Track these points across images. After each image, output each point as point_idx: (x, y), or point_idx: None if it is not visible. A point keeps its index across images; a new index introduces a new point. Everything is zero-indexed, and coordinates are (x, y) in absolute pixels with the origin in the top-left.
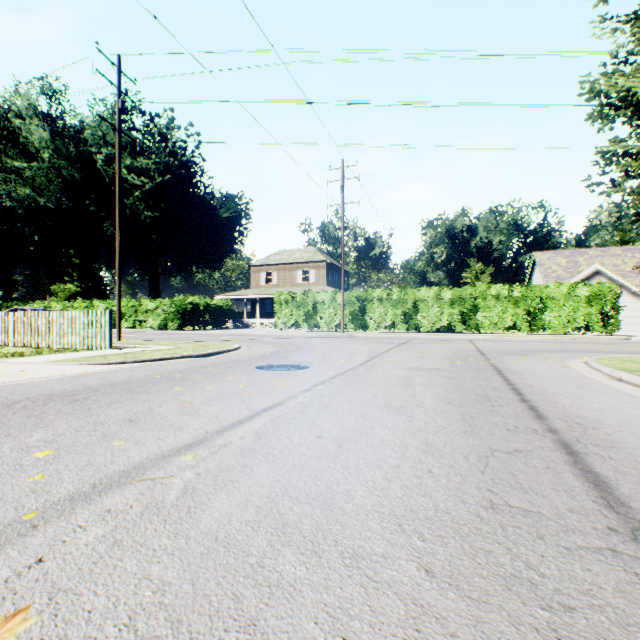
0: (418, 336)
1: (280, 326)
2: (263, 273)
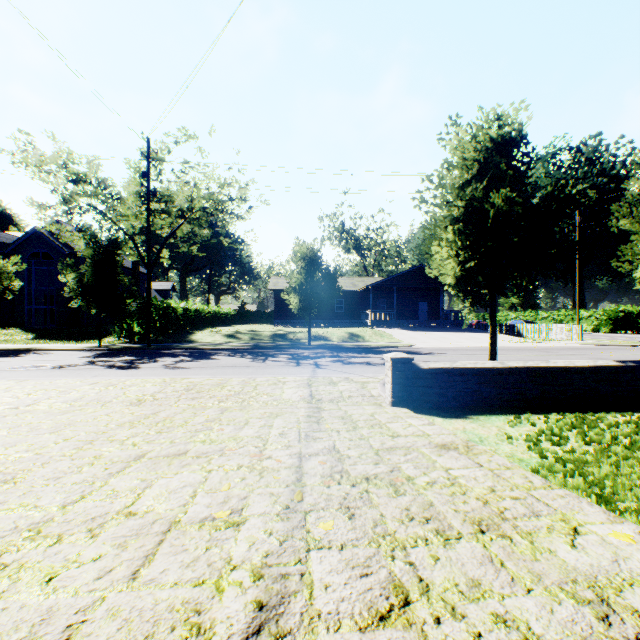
0: None
1: None
2: None
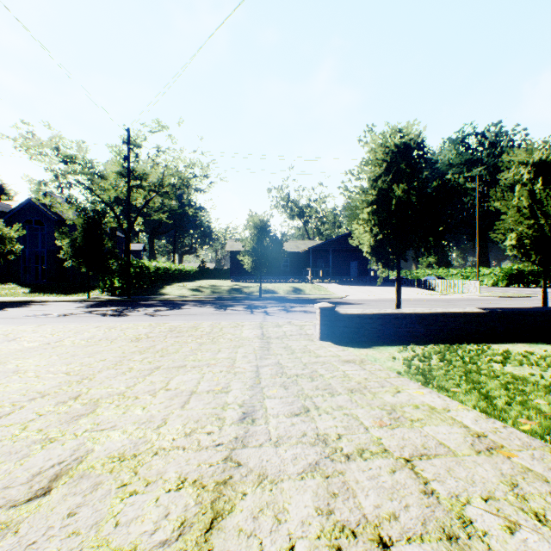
0: None
1: None
2: None
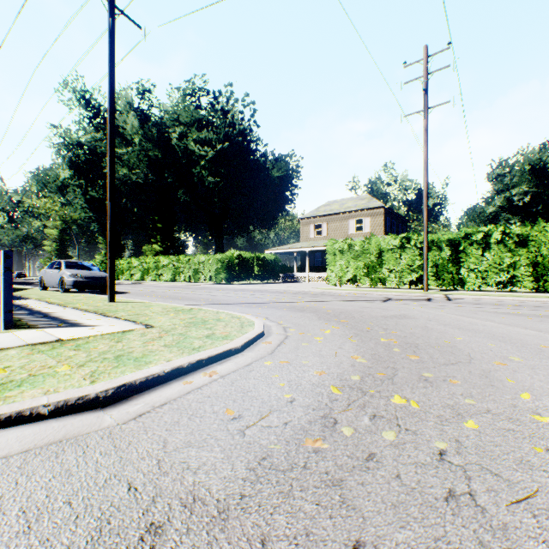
0: None
1: (333, 281)
2: (312, 225)
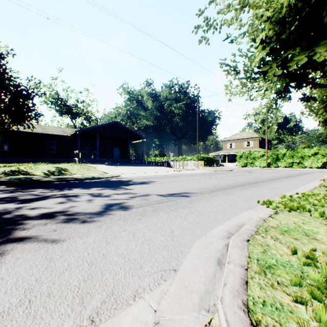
0: (301, 169)
1: (239, 165)
2: (228, 143)
